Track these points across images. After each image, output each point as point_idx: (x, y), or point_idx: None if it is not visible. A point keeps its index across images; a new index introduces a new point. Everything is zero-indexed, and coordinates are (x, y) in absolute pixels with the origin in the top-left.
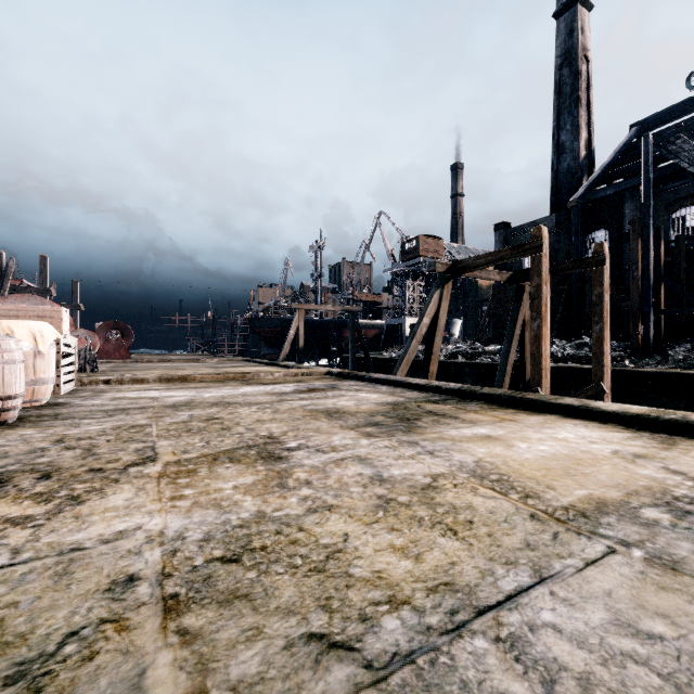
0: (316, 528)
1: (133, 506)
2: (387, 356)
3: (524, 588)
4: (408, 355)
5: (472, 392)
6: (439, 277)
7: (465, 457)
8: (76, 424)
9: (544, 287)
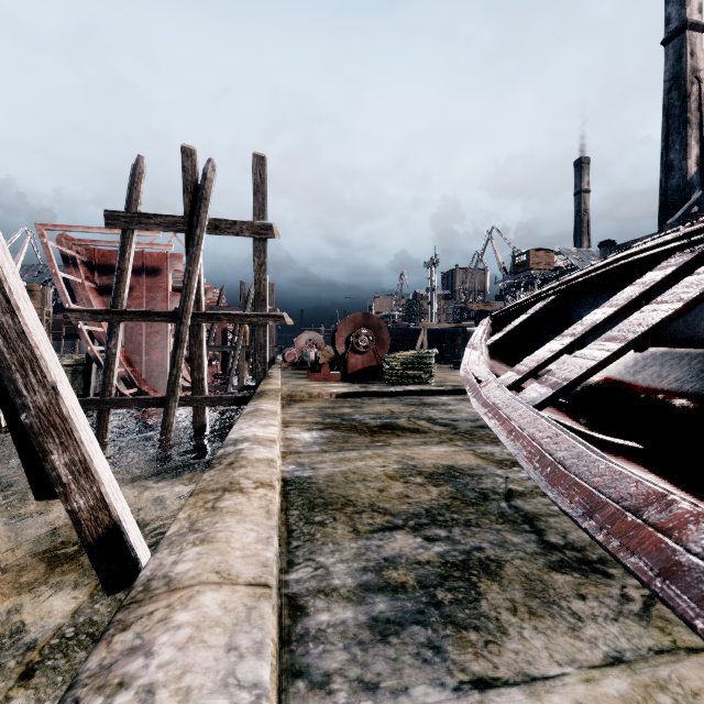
0: (454, 380)
1: None
2: None
3: None
4: None
5: None
6: None
7: None
8: None
9: None
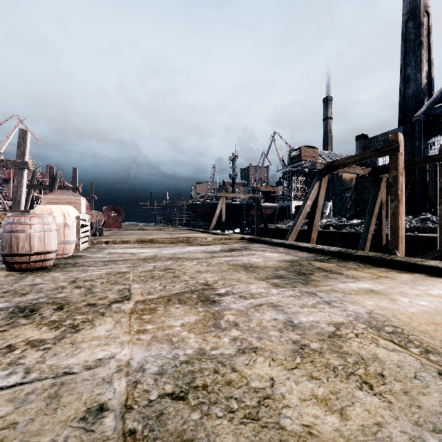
0: (246, 370)
1: (111, 337)
2: (280, 227)
3: None
4: (296, 226)
5: (349, 253)
6: (318, 172)
7: (358, 308)
8: (85, 270)
9: (400, 177)
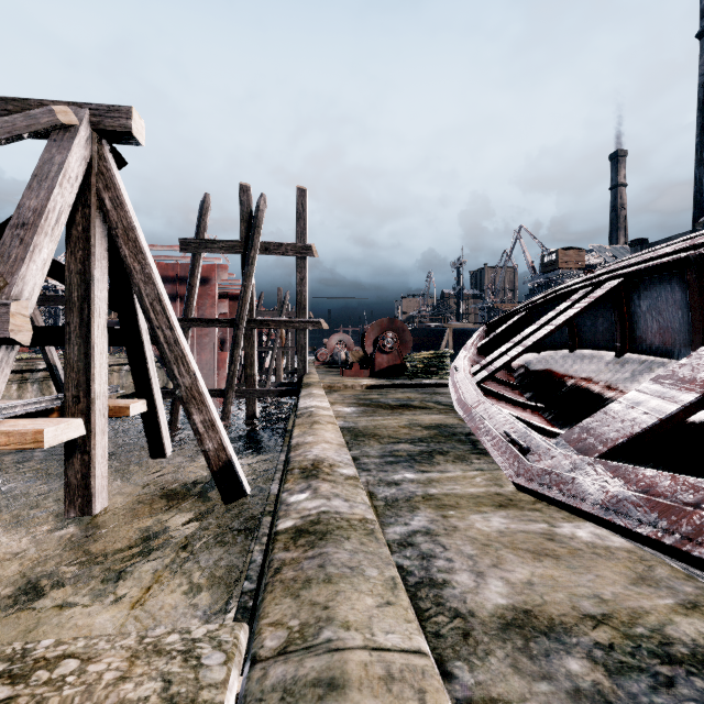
0: None
1: None
2: None
3: None
4: None
5: None
6: None
7: None
8: None
9: None
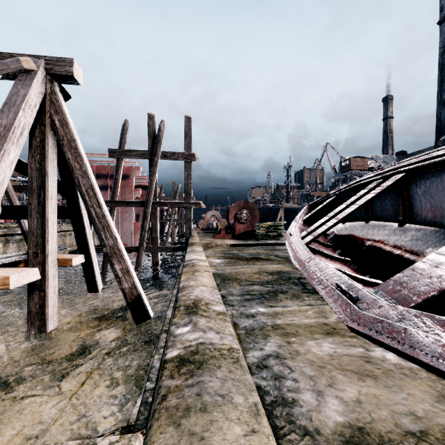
0: None
1: None
2: None
3: None
4: None
5: None
6: None
7: None
8: None
9: None
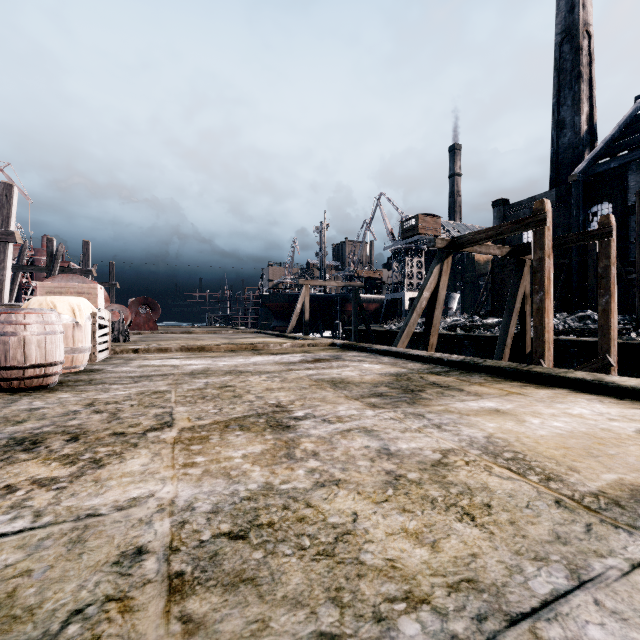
0: (323, 505)
1: (148, 472)
2: (387, 328)
3: (561, 592)
4: (408, 327)
5: (475, 364)
6: (439, 252)
7: (475, 431)
8: (106, 389)
9: (547, 260)
